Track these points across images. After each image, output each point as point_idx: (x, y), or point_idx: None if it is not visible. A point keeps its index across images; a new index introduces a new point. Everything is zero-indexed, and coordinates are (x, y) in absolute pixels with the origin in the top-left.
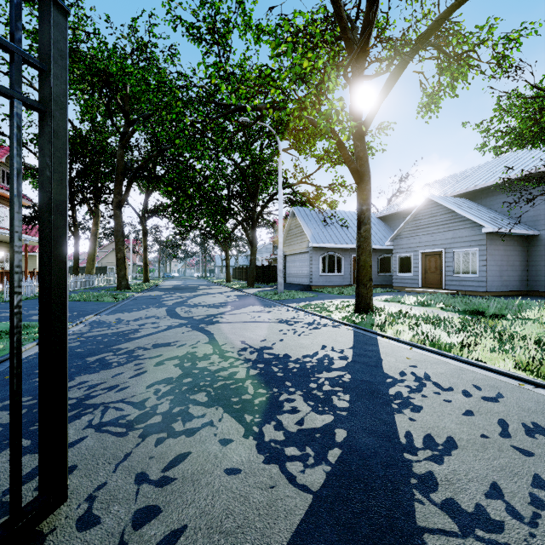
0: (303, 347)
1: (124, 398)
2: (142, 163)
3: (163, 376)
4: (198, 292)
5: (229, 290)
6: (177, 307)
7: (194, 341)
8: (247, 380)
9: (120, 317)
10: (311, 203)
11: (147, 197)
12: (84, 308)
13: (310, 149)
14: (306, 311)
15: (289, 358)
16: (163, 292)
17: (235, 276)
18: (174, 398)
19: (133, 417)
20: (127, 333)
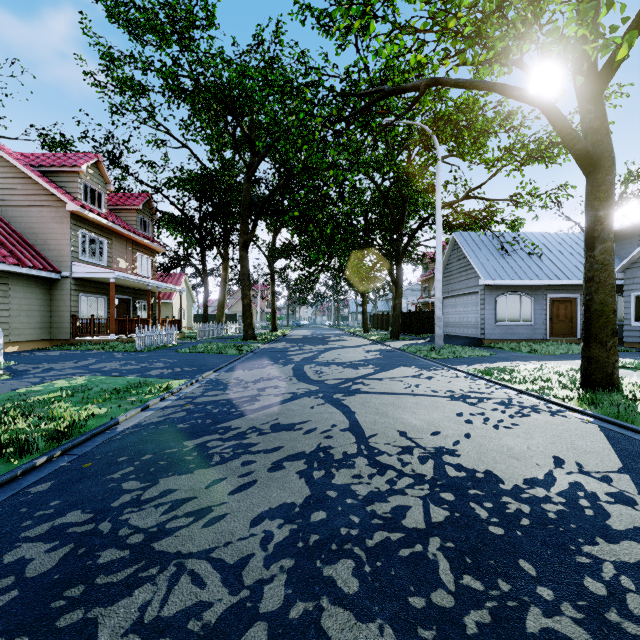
0: (516, 458)
1: (212, 548)
2: (268, 195)
3: (279, 498)
4: (331, 344)
5: (368, 343)
6: (306, 365)
7: (328, 423)
8: (430, 536)
9: (239, 376)
10: (480, 225)
11: (275, 237)
12: (205, 362)
13: (478, 151)
14: (489, 379)
15: (499, 482)
16: (291, 344)
17: (373, 324)
18: (295, 566)
19: (215, 616)
20: (242, 401)
